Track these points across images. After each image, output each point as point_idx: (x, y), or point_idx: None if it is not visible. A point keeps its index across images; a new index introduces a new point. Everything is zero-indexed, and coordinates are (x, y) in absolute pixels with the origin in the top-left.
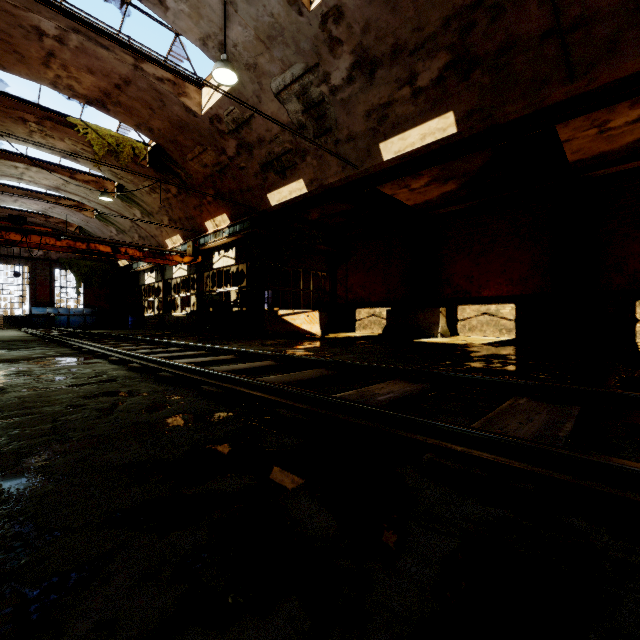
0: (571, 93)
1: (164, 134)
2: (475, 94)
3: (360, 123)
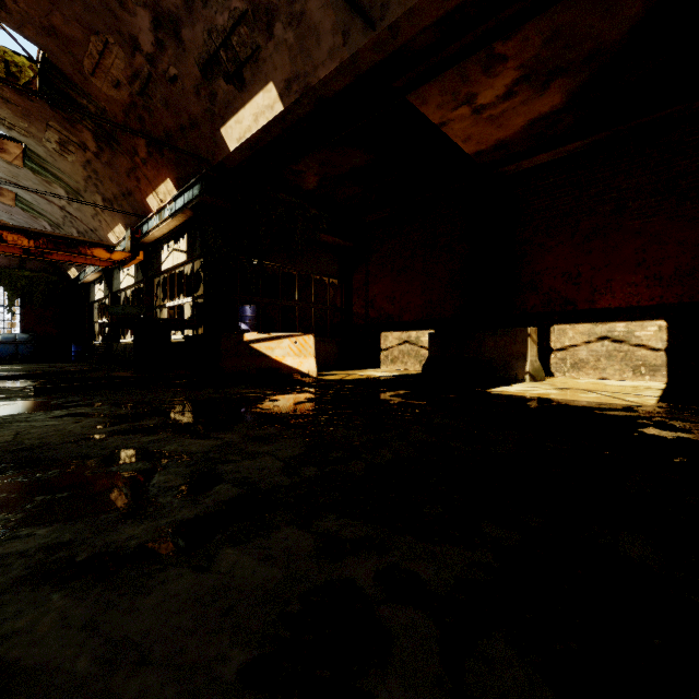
0: None
1: (28, 12)
2: None
3: None
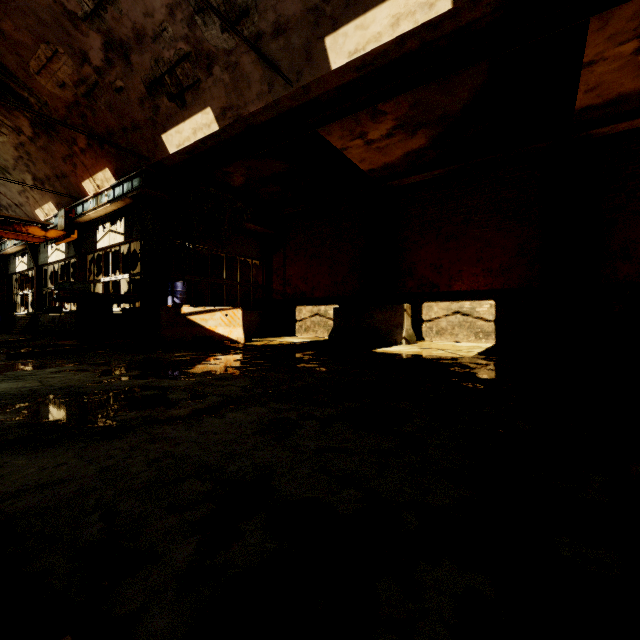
0: None
1: None
2: None
3: None
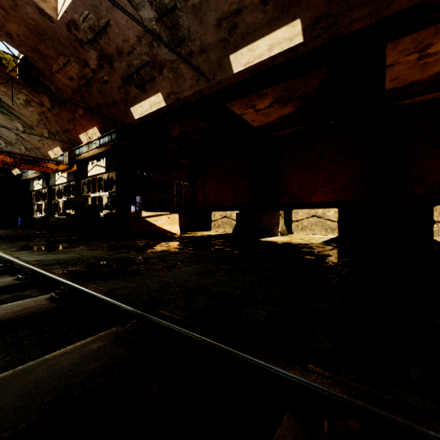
0: None
1: (24, 41)
2: None
3: (211, 33)
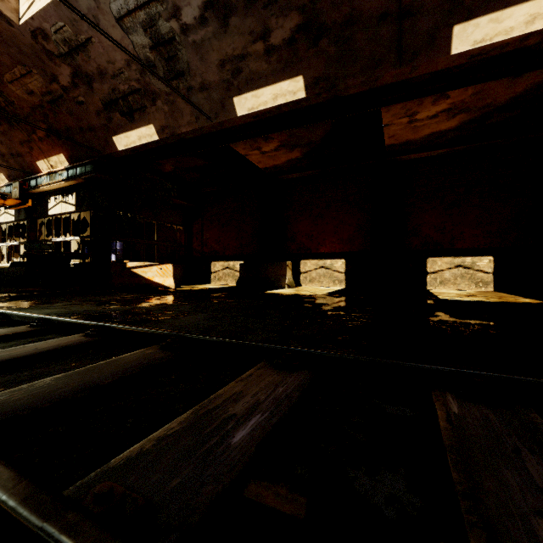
0: (398, 77)
1: None
2: (322, 62)
3: (214, 72)
